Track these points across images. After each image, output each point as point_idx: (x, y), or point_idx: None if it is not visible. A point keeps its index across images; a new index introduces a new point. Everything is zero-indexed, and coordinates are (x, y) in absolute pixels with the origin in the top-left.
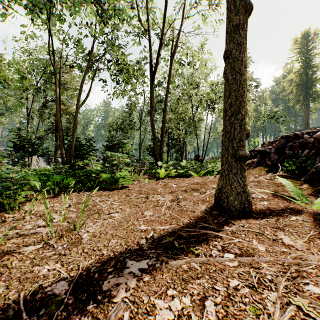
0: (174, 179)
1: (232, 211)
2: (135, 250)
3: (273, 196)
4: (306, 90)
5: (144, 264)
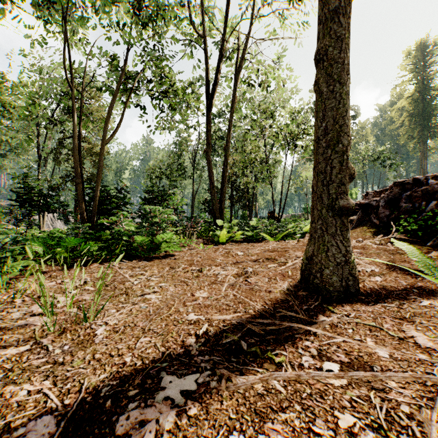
0: (240, 244)
1: (329, 291)
2: (178, 355)
3: (389, 269)
4: (423, 122)
5: (190, 383)
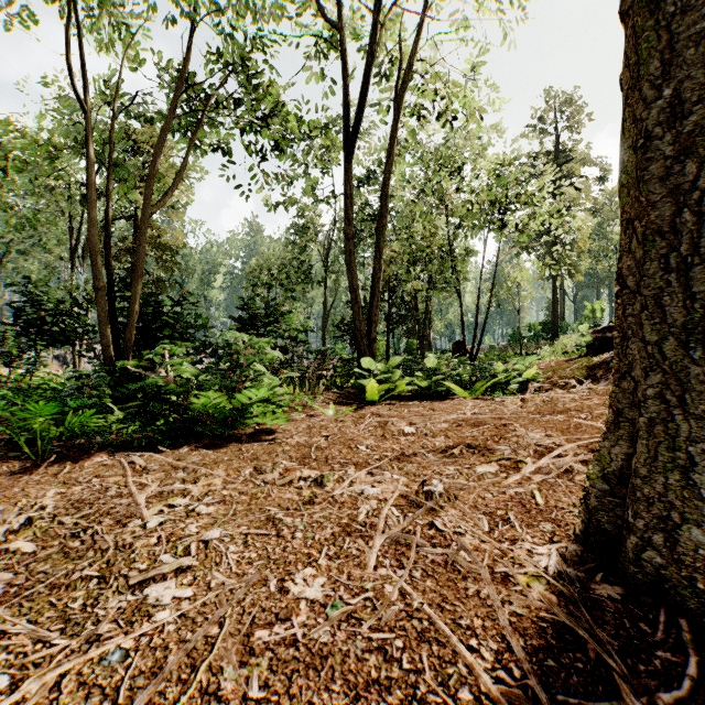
0: (406, 404)
1: None
2: None
3: None
4: None
5: None
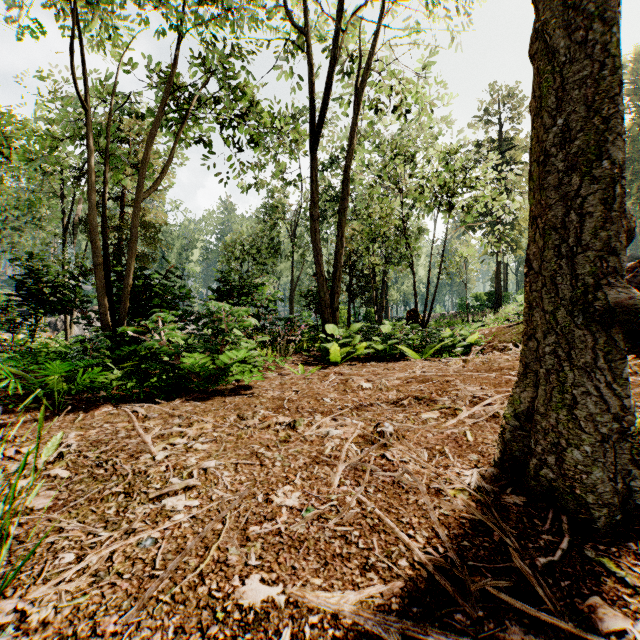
0: (364, 365)
1: (585, 504)
2: None
3: None
4: None
5: None
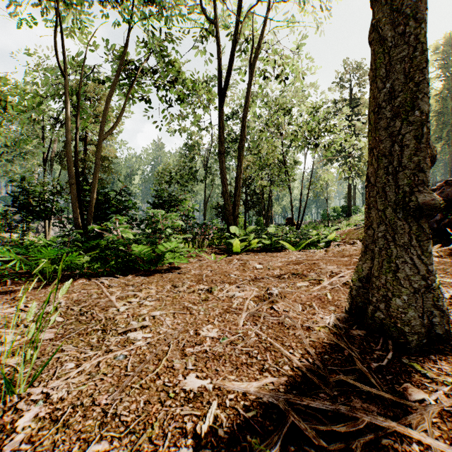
0: (257, 254)
1: (403, 333)
2: None
3: None
4: None
5: None
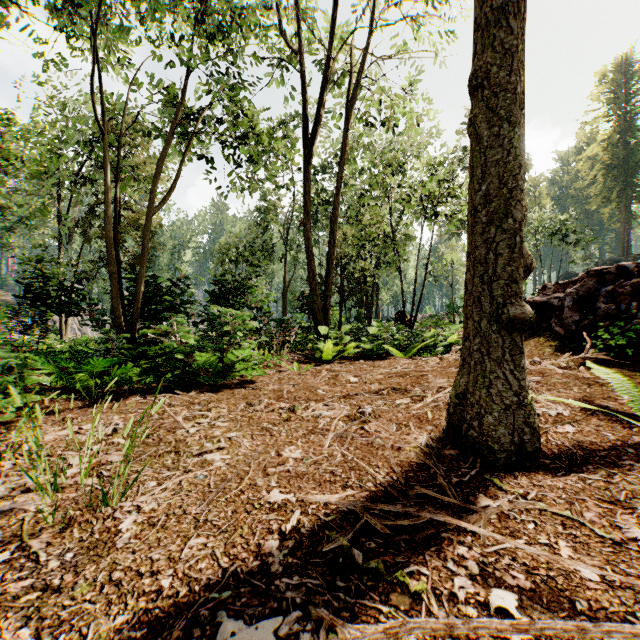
0: (353, 363)
1: (493, 451)
2: (249, 574)
3: (585, 412)
4: (625, 177)
5: (266, 636)
